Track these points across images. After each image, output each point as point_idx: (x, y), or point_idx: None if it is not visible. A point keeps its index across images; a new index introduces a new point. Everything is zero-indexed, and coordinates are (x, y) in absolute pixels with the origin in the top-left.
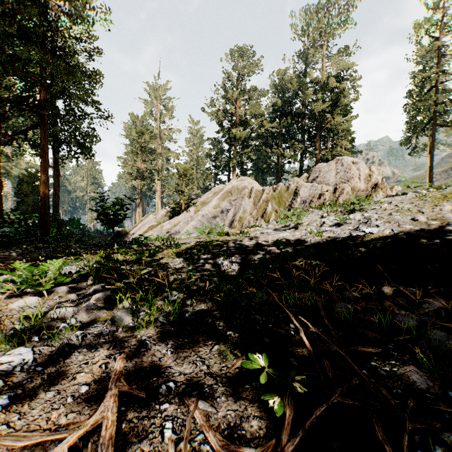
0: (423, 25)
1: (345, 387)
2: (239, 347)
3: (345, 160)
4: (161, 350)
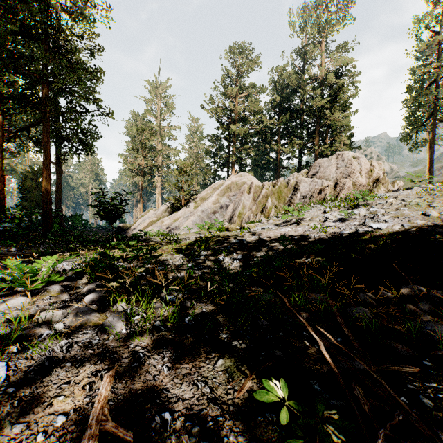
0: (423, 19)
1: (388, 426)
2: (246, 362)
3: (345, 155)
4: (156, 365)
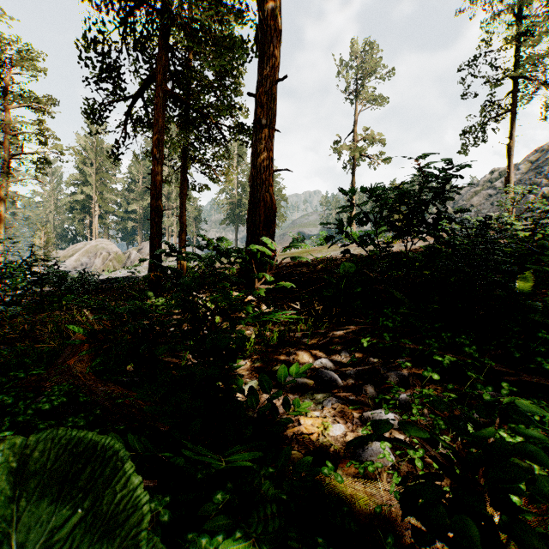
0: None
1: None
2: None
3: None
4: None
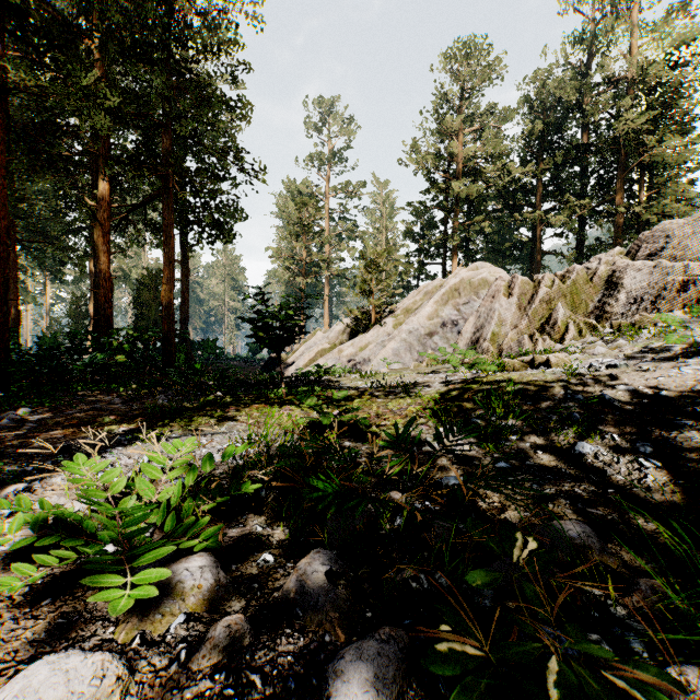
0: None
1: None
2: None
3: None
4: None
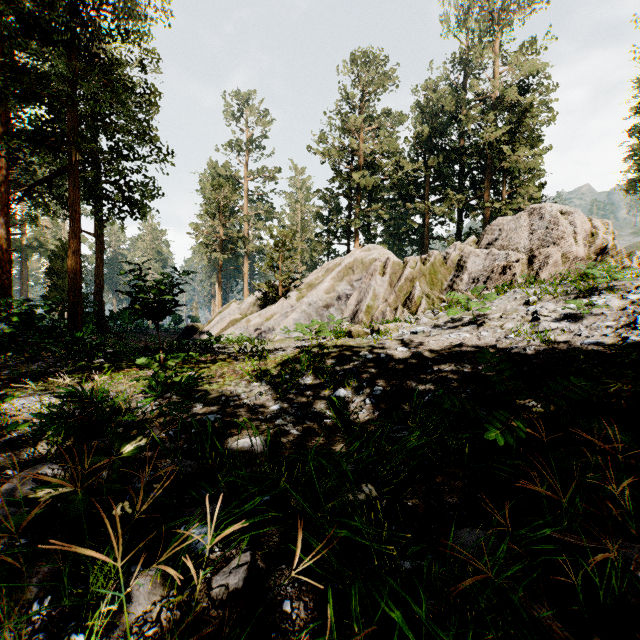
0: None
1: None
2: None
3: (546, 209)
4: None
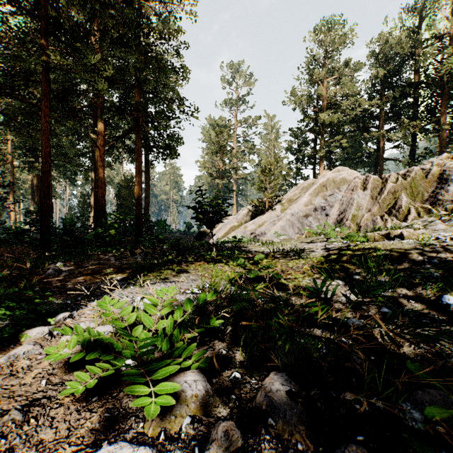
0: None
1: None
2: None
3: None
4: None
